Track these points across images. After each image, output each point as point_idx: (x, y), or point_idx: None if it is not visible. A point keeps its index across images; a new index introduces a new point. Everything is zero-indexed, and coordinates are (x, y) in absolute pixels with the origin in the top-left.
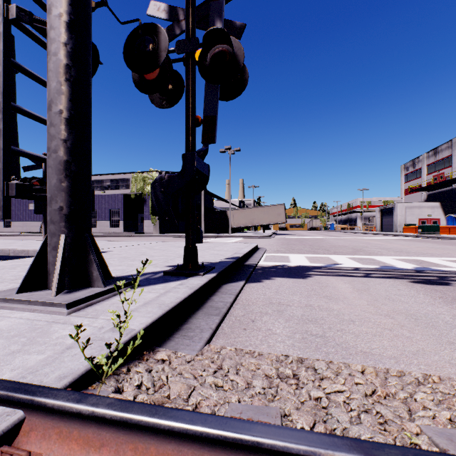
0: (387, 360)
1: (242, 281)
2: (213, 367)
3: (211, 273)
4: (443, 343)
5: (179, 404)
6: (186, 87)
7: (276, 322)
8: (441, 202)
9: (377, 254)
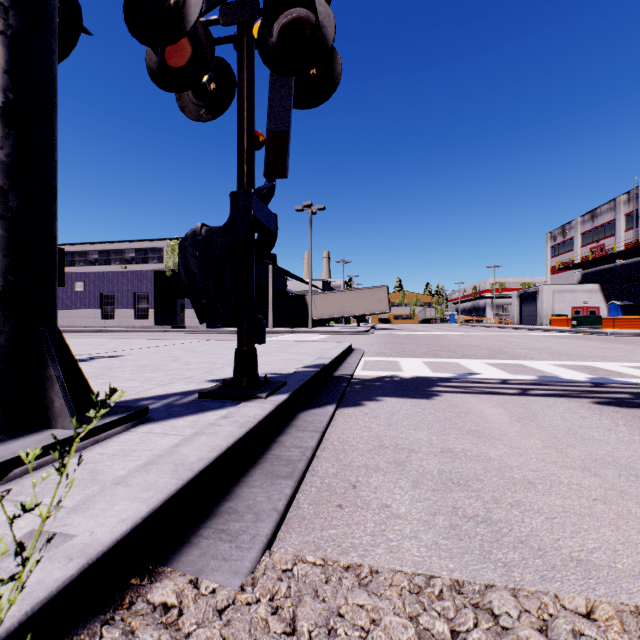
0: (632, 583)
1: (331, 406)
2: (275, 631)
3: (279, 394)
4: None
5: None
6: (238, 83)
7: (397, 488)
8: (601, 285)
9: (527, 358)
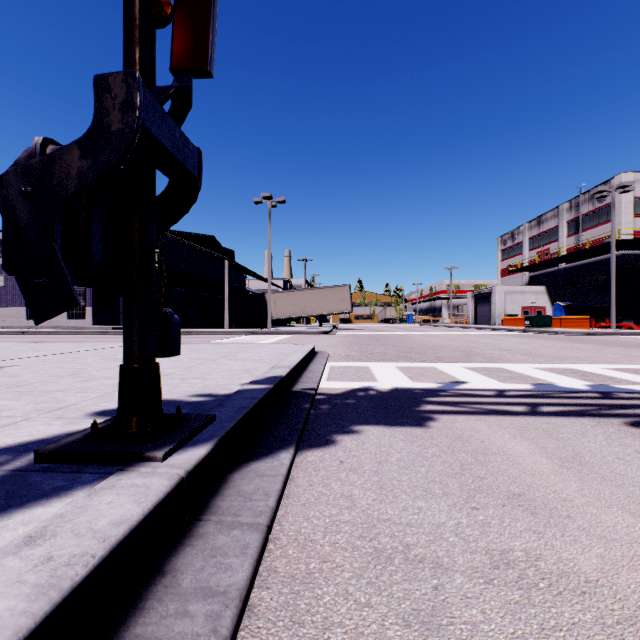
0: None
1: (287, 452)
2: None
3: (194, 447)
4: None
5: None
6: None
7: None
8: (547, 286)
9: (504, 360)
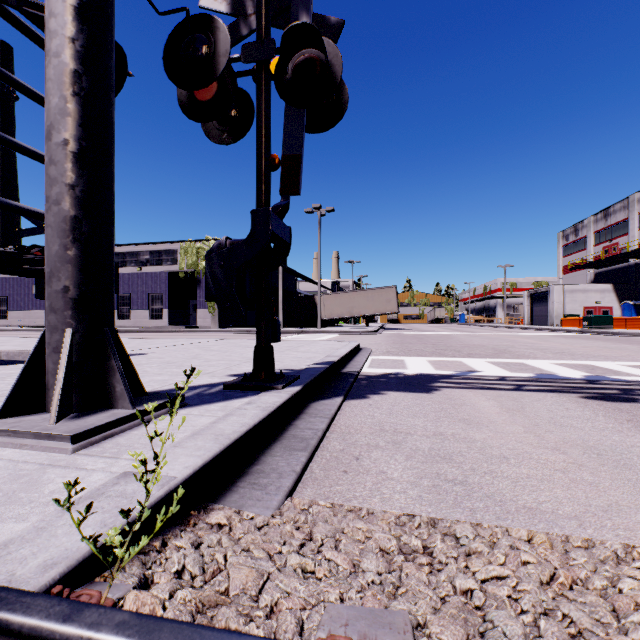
0: (566, 522)
1: (339, 398)
2: (298, 537)
3: (293, 386)
4: None
5: (243, 608)
6: (257, 113)
7: (392, 460)
8: (614, 284)
9: (530, 357)
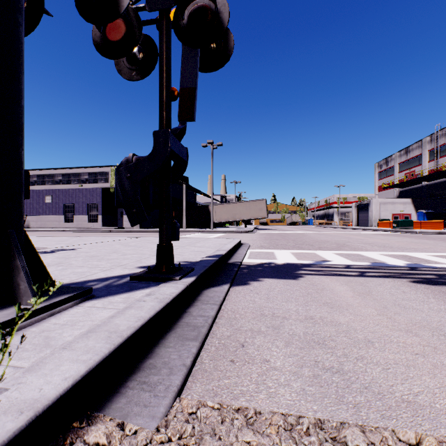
0: None
1: (226, 285)
2: None
3: (189, 277)
4: None
5: None
6: (159, 53)
7: (274, 347)
8: (412, 198)
9: (363, 249)
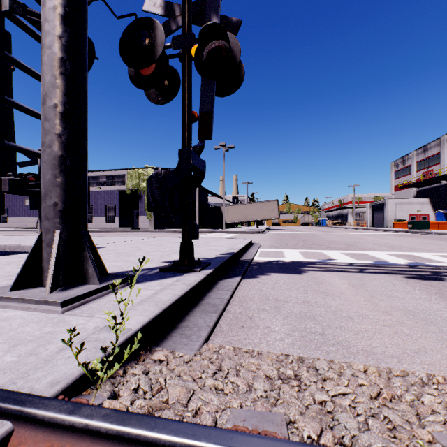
0: (390, 359)
1: (238, 277)
2: (212, 368)
3: (207, 269)
4: (444, 340)
5: (178, 410)
6: (182, 83)
7: (274, 319)
8: (430, 198)
9: (370, 249)
